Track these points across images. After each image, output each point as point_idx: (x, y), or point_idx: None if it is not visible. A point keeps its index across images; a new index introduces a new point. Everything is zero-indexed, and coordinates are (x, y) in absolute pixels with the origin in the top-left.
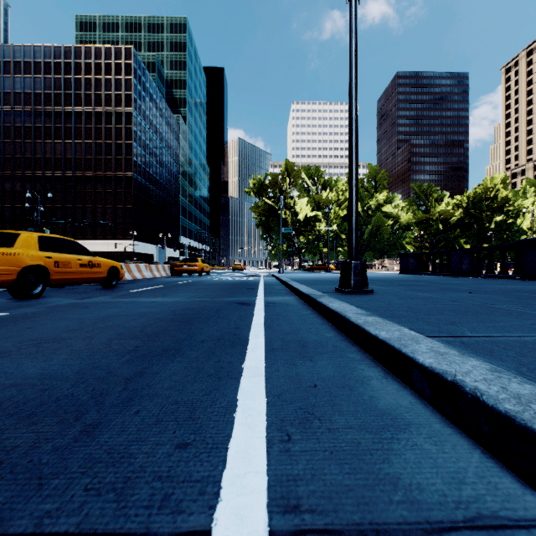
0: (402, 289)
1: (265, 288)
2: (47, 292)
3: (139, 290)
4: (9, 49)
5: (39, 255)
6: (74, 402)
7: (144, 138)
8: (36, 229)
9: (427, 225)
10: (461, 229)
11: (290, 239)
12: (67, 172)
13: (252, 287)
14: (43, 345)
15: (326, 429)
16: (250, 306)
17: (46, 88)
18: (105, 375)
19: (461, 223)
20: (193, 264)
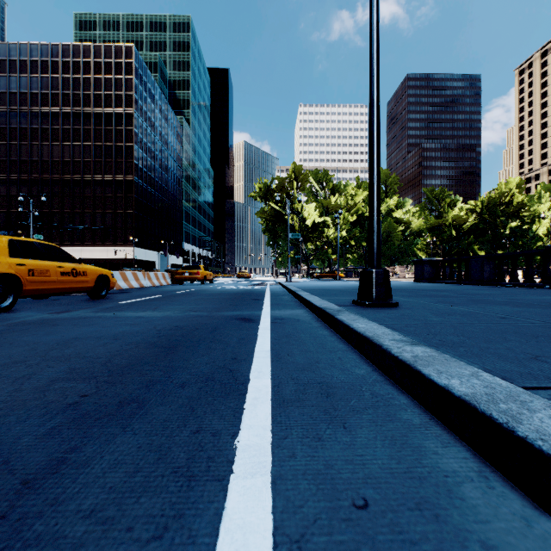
0: (429, 301)
1: (271, 299)
2: (23, 304)
3: (130, 301)
4: (4, 47)
5: (9, 262)
6: None
7: (145, 140)
8: (9, 233)
9: (440, 231)
10: (475, 235)
11: (297, 245)
12: (65, 175)
13: (257, 298)
14: None
15: None
16: (254, 323)
17: (43, 88)
18: None
19: (475, 229)
20: (194, 271)
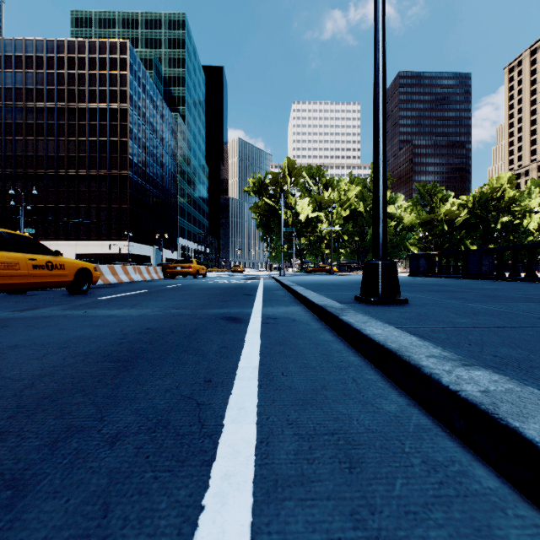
0: (438, 297)
1: (264, 294)
2: None
3: (111, 296)
4: None
5: None
6: None
7: (140, 136)
8: None
9: (432, 226)
10: (467, 230)
11: (291, 240)
12: (60, 170)
13: (249, 293)
14: None
15: None
16: (242, 323)
17: (38, 83)
18: None
19: (467, 223)
20: (187, 265)
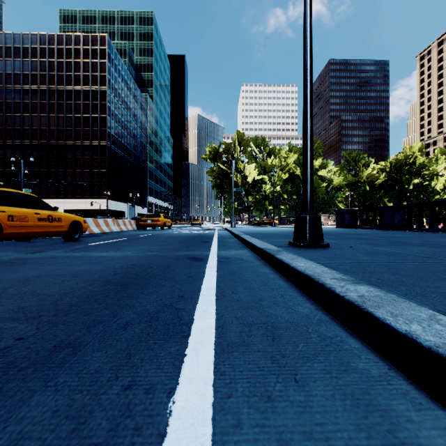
0: (354, 242)
1: (218, 241)
2: (6, 246)
3: (98, 243)
4: (1, 37)
5: None
6: None
7: (117, 113)
8: None
9: (356, 187)
10: (385, 190)
11: (240, 198)
12: (51, 141)
13: (207, 240)
14: None
15: None
16: (202, 261)
17: (33, 69)
18: None
19: (385, 185)
20: (155, 219)
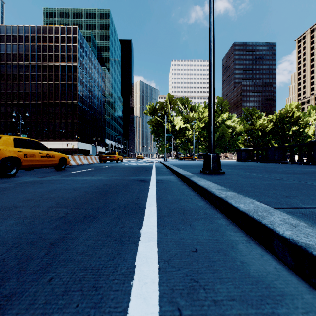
0: (242, 171)
1: (156, 170)
2: (20, 173)
3: (78, 171)
4: (4, 28)
5: (14, 150)
6: (1, 268)
7: (84, 81)
8: (13, 134)
9: (252, 132)
10: (272, 134)
11: (170, 140)
12: (38, 101)
13: (148, 170)
14: (0, 212)
15: (211, 301)
16: (147, 182)
17: (26, 51)
18: (36, 240)
19: (272, 131)
20: (112, 155)
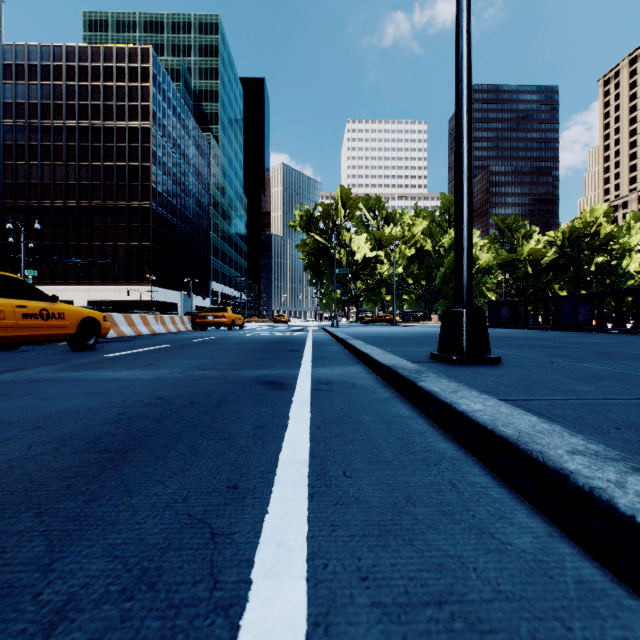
0: (536, 354)
1: (313, 350)
2: None
3: (122, 353)
4: None
5: None
6: None
7: (165, 160)
8: None
9: (513, 268)
10: (555, 272)
11: (345, 284)
12: (69, 201)
13: (295, 348)
14: None
15: None
16: (286, 390)
17: (43, 97)
18: None
19: (555, 265)
20: (220, 314)
